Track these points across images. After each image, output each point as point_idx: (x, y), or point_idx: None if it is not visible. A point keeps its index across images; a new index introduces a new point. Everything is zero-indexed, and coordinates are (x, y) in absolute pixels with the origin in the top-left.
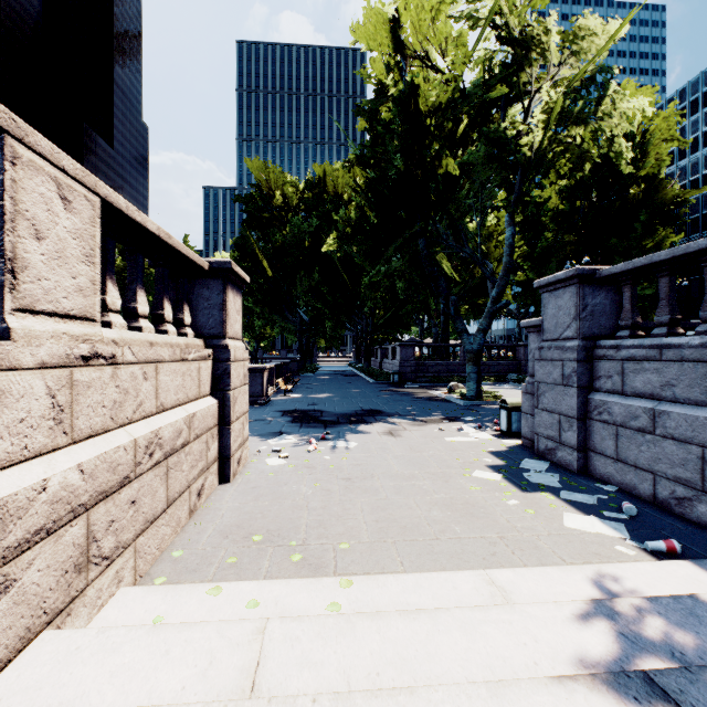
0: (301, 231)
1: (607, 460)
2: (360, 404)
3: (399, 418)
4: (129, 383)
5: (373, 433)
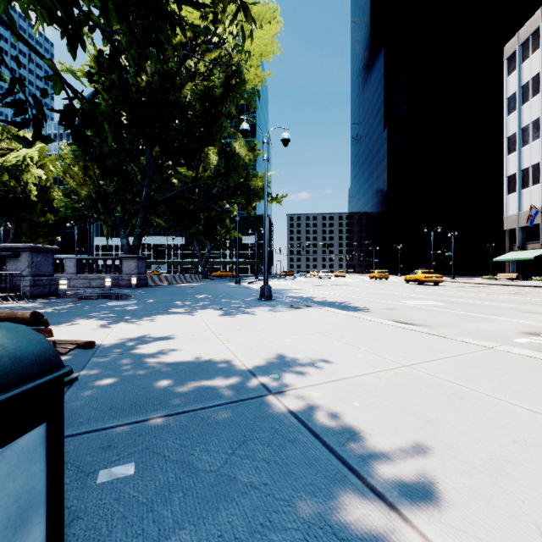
0: None
1: None
2: None
3: None
4: None
5: None
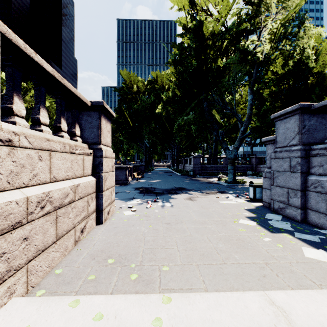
0: (145, 104)
1: (320, 214)
2: (174, 185)
3: (194, 191)
4: (26, 161)
5: (181, 199)
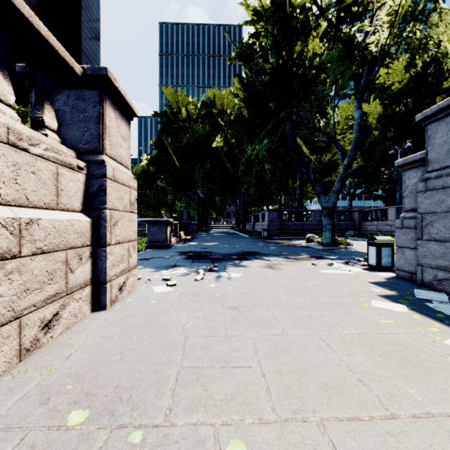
0: (198, 136)
1: None
2: (241, 248)
3: (274, 256)
4: None
5: (255, 267)
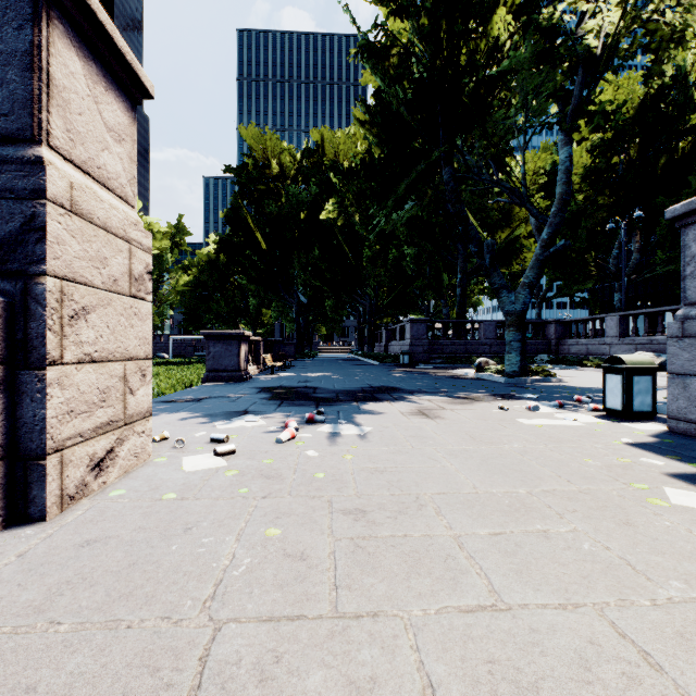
0: (298, 202)
1: None
2: (367, 382)
3: (426, 395)
4: None
5: (395, 413)
